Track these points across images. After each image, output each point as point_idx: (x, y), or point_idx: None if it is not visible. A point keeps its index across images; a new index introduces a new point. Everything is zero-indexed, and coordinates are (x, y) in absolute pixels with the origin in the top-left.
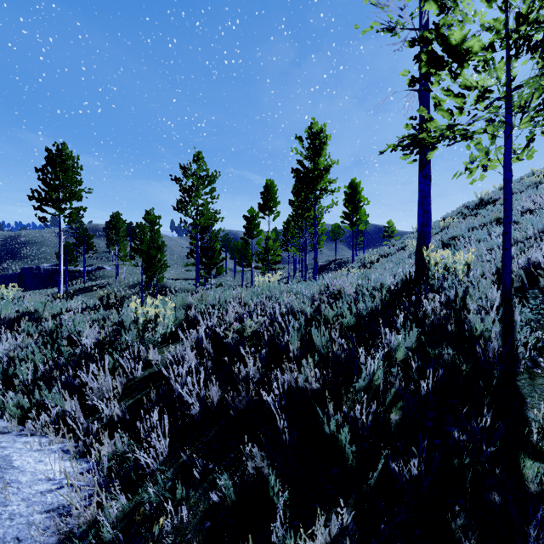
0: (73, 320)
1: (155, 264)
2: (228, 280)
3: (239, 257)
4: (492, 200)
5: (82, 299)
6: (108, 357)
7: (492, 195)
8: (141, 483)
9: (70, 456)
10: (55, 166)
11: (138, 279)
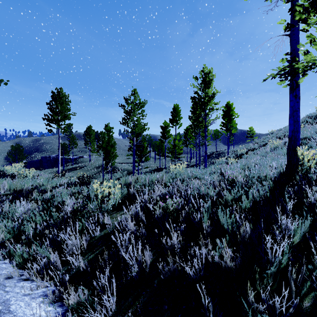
0: (61, 193)
1: (110, 155)
2: (151, 163)
3: (157, 150)
4: None
5: (71, 174)
6: (78, 222)
7: None
8: None
9: (49, 302)
10: (56, 101)
11: (101, 163)
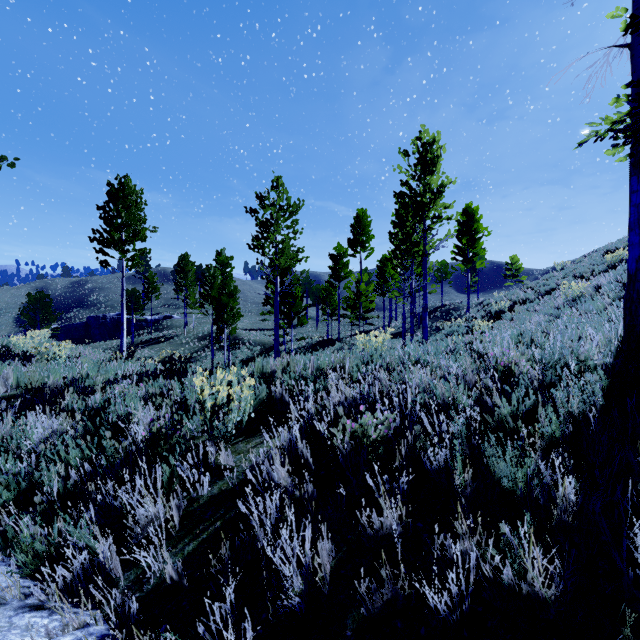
0: (125, 395)
1: (226, 313)
2: (309, 330)
3: (323, 304)
4: None
5: (148, 352)
6: (162, 464)
7: None
8: None
9: None
10: (117, 202)
11: (208, 329)
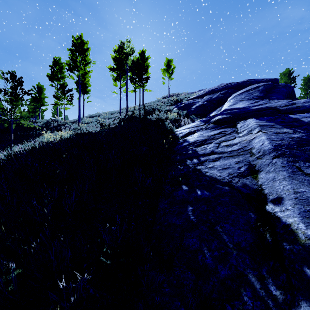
0: None
1: None
2: None
3: None
4: None
5: None
6: None
7: None
8: None
9: None
10: None
11: None
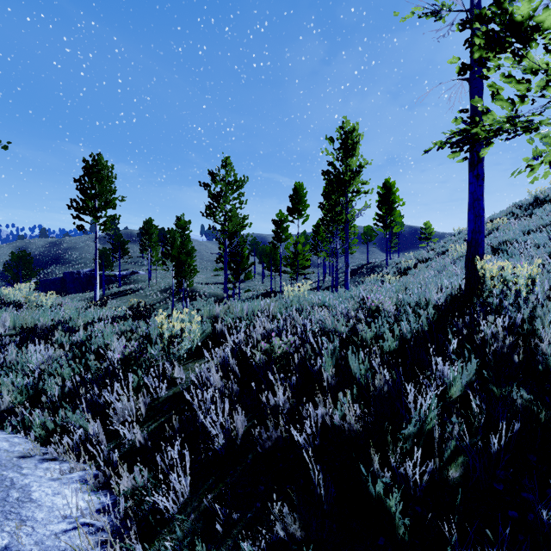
0: (102, 332)
1: (185, 269)
2: (256, 284)
3: (267, 262)
4: (549, 198)
5: (117, 303)
6: (132, 375)
7: (549, 192)
8: (160, 528)
9: (89, 488)
10: (92, 176)
11: (169, 283)
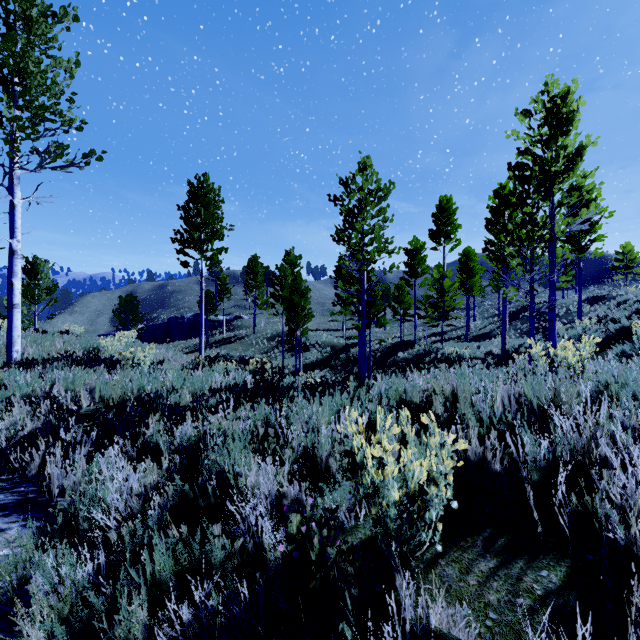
0: (223, 431)
1: (298, 314)
2: (376, 331)
3: (395, 304)
4: None
5: (221, 352)
6: None
7: None
8: None
9: None
10: (197, 201)
11: (276, 330)
